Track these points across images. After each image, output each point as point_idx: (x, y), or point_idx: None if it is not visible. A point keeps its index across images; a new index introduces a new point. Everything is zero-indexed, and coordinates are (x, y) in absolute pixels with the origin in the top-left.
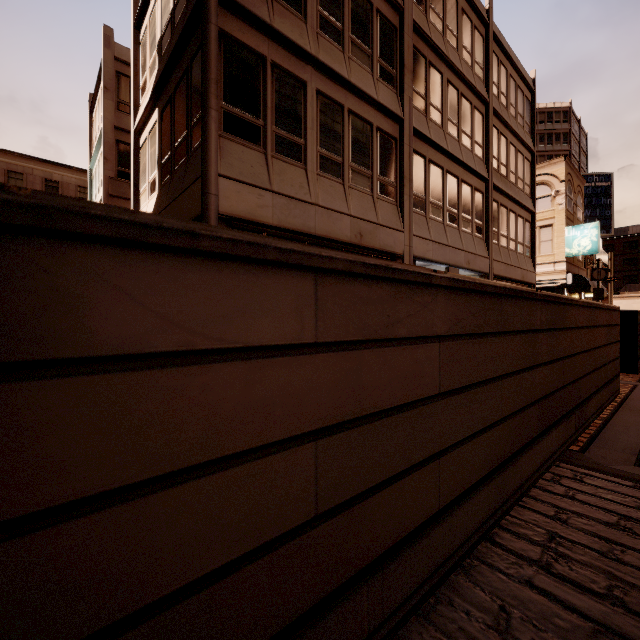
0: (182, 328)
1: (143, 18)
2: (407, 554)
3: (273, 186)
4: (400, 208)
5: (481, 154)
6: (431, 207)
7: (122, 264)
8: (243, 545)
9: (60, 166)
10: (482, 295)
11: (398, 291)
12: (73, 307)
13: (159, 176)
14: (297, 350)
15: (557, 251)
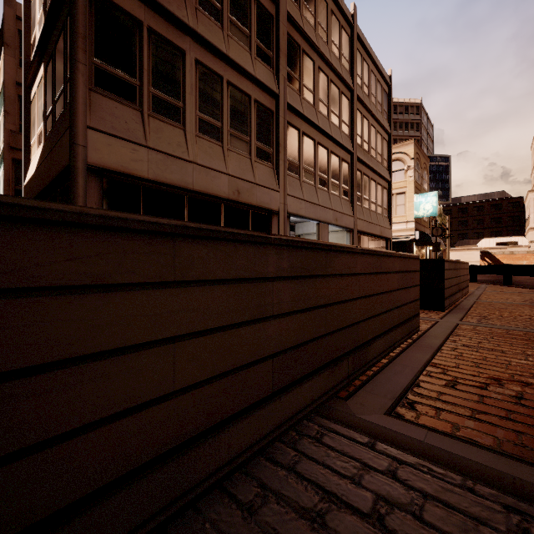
0: None
1: None
2: None
3: (149, 142)
4: (276, 171)
5: (347, 131)
6: (304, 172)
7: None
8: None
9: None
10: (111, 232)
11: None
12: None
13: (44, 128)
14: None
15: (408, 213)
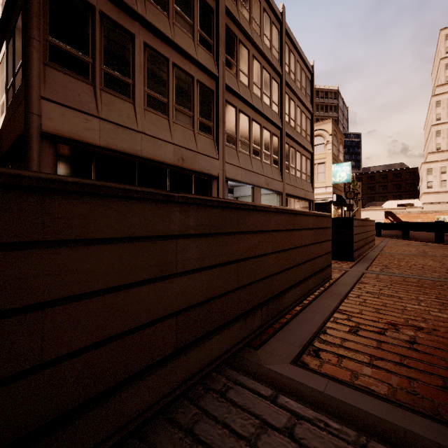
0: None
1: None
2: None
3: (100, 114)
4: (216, 142)
5: (277, 110)
6: (241, 143)
7: None
8: None
9: None
10: None
11: None
12: None
13: (6, 99)
14: None
15: (328, 179)
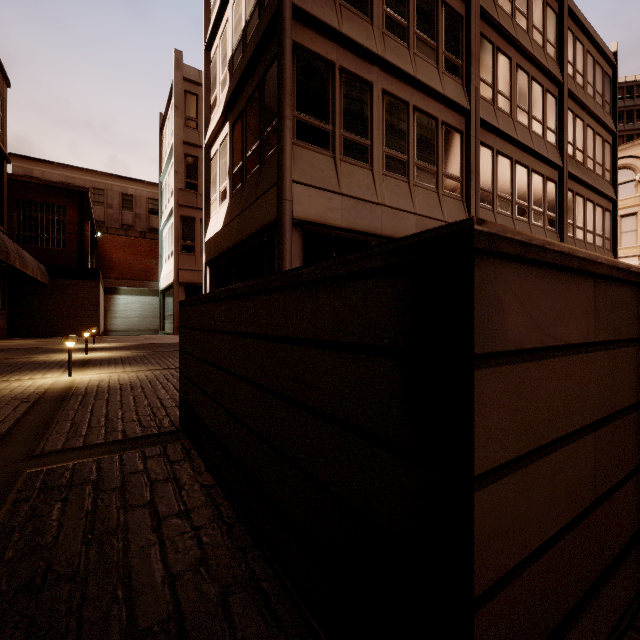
0: (539, 328)
1: (214, 39)
2: (638, 548)
3: (342, 189)
4: (466, 204)
5: (554, 140)
6: (499, 201)
7: (517, 276)
8: (563, 518)
9: (134, 181)
10: None
11: (633, 293)
12: (500, 311)
13: (230, 185)
14: (586, 348)
15: None
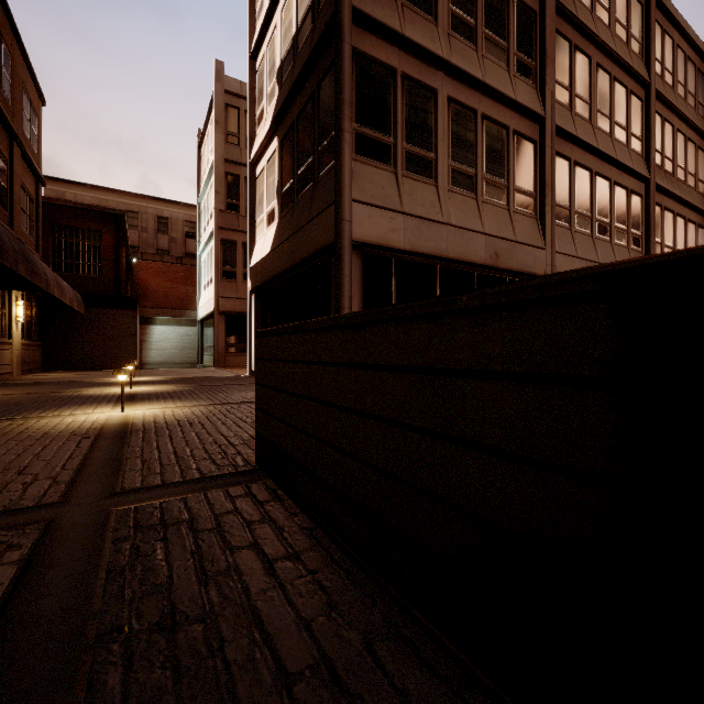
0: None
1: (260, 47)
2: None
3: (404, 207)
4: (540, 221)
5: (639, 148)
6: (577, 218)
7: None
8: None
9: (169, 203)
10: None
11: None
12: None
13: (279, 206)
14: None
15: None
